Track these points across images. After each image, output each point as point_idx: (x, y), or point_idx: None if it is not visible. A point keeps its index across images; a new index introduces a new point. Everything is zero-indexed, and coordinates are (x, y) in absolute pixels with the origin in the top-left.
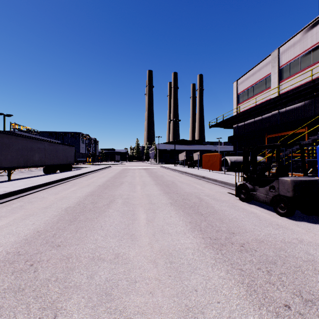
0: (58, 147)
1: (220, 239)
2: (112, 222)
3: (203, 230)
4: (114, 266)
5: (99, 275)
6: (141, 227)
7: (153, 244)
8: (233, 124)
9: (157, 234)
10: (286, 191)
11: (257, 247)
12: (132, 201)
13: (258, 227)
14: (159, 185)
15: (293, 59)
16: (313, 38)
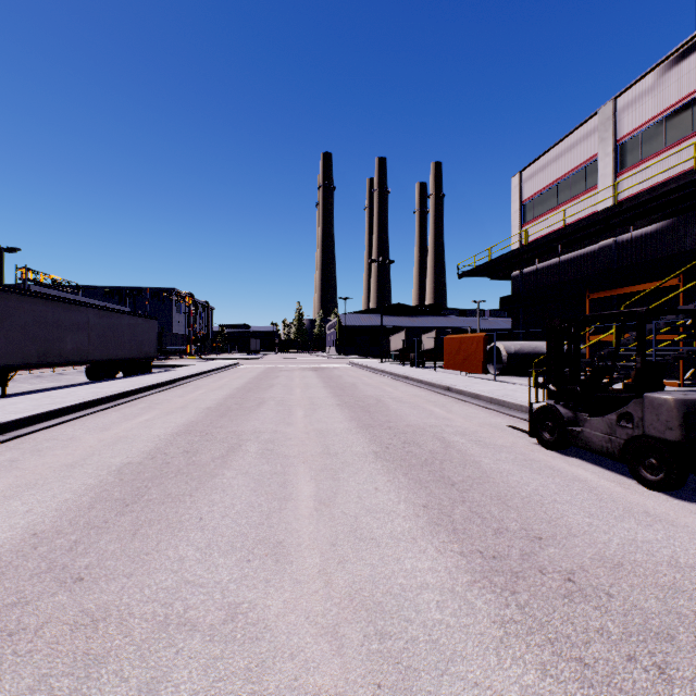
0: (119, 321)
1: (508, 556)
2: (229, 505)
3: (461, 530)
4: (222, 649)
5: (174, 685)
6: (302, 521)
7: (332, 575)
8: (512, 270)
9: (342, 542)
10: (664, 426)
11: (610, 583)
12: (283, 447)
13: (601, 521)
14: (348, 407)
15: (648, 121)
16: (695, 74)
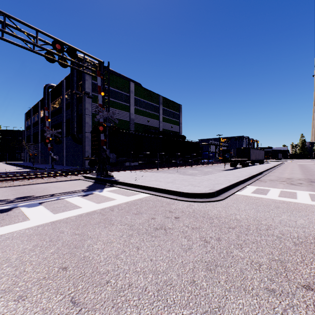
0: (260, 151)
1: None
2: None
3: None
4: None
5: None
6: None
7: None
8: None
9: None
10: None
11: None
12: None
13: None
14: None
15: None
16: None
